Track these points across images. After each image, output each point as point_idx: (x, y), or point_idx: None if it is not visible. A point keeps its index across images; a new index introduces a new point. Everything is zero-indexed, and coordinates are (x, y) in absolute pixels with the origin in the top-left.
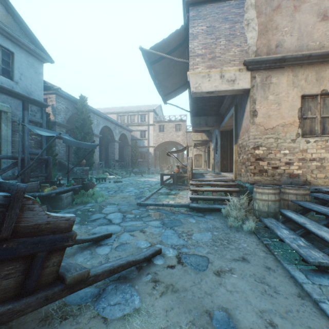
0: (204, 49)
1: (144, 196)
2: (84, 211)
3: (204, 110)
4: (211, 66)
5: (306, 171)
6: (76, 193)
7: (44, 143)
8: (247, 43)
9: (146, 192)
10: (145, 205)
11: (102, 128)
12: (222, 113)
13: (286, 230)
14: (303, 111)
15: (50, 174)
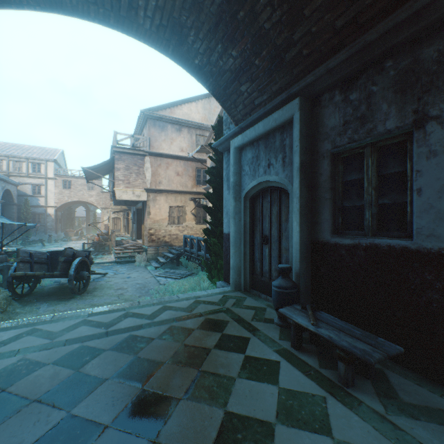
0: (124, 177)
1: None
2: None
3: None
4: (128, 187)
5: (171, 240)
6: None
7: None
8: (146, 179)
9: None
10: None
11: None
12: None
13: (155, 262)
14: (171, 213)
15: None
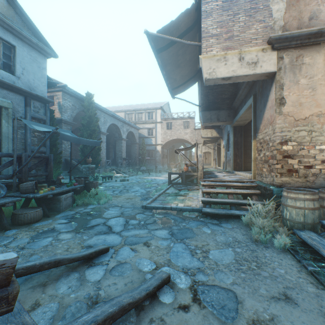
0: (219, 27)
1: (150, 197)
2: (83, 215)
3: (216, 103)
4: (228, 47)
5: None
6: (78, 193)
7: (47, 141)
8: (272, 17)
9: (152, 192)
10: (151, 209)
11: (109, 126)
12: (236, 107)
13: None
14: None
15: (50, 172)
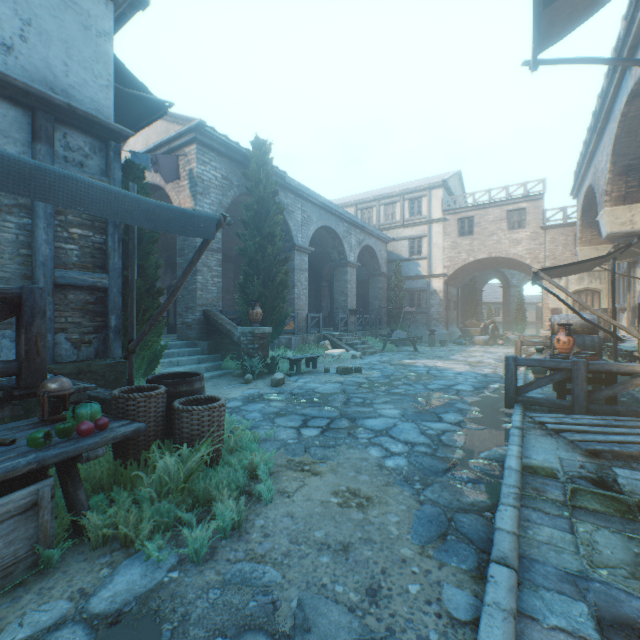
0: None
1: (466, 508)
2: None
3: None
4: None
5: None
6: (132, 454)
7: (114, 254)
8: None
9: (459, 451)
10: None
11: (318, 234)
12: None
13: None
14: None
15: (30, 361)
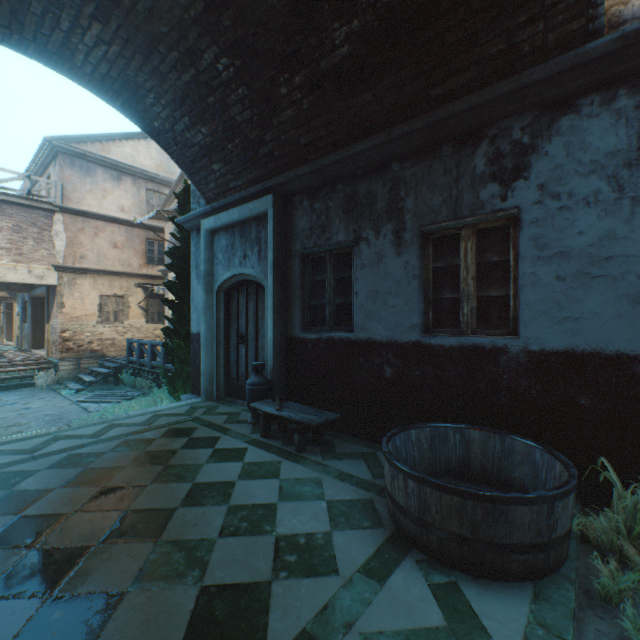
0: (11, 244)
1: None
2: None
3: None
4: (19, 261)
5: (104, 347)
6: None
7: None
8: (57, 249)
9: None
10: None
11: None
12: None
13: (75, 383)
14: (103, 305)
15: None
